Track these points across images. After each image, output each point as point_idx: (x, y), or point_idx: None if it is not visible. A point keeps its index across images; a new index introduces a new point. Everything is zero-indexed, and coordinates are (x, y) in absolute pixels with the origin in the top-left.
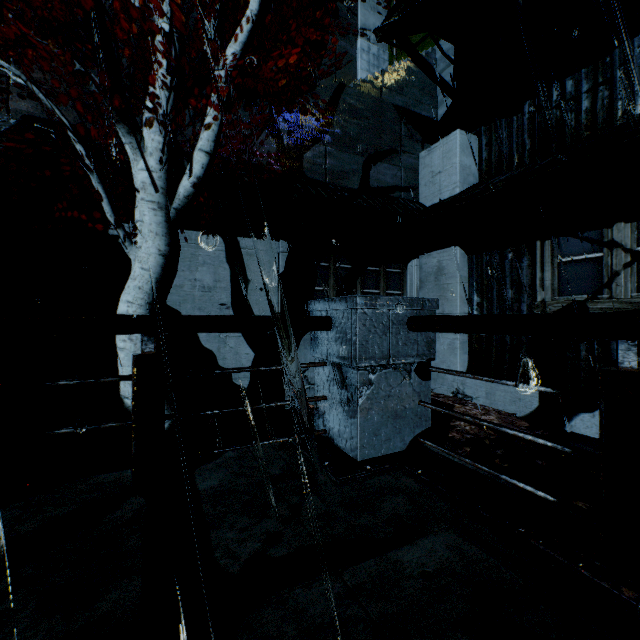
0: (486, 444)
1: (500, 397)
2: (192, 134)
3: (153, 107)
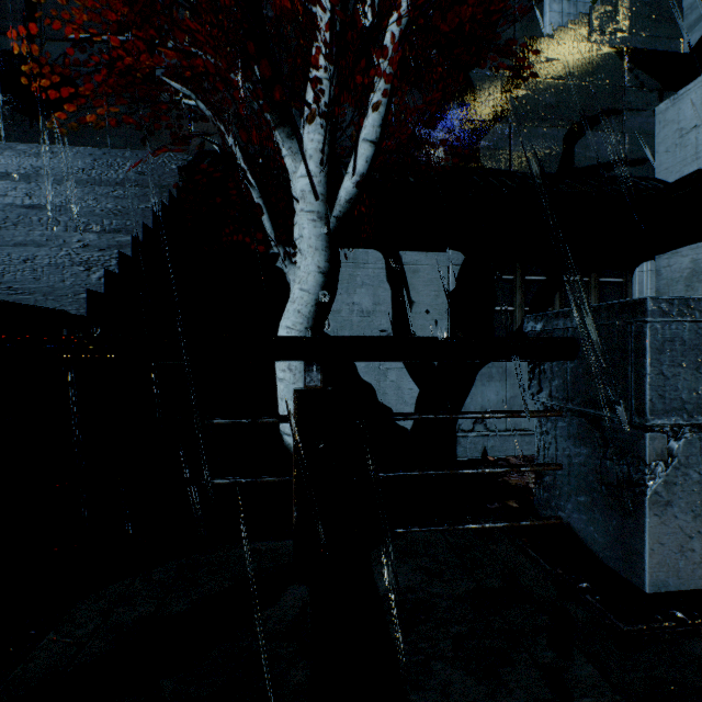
0: None
1: None
2: (350, 140)
3: (312, 103)
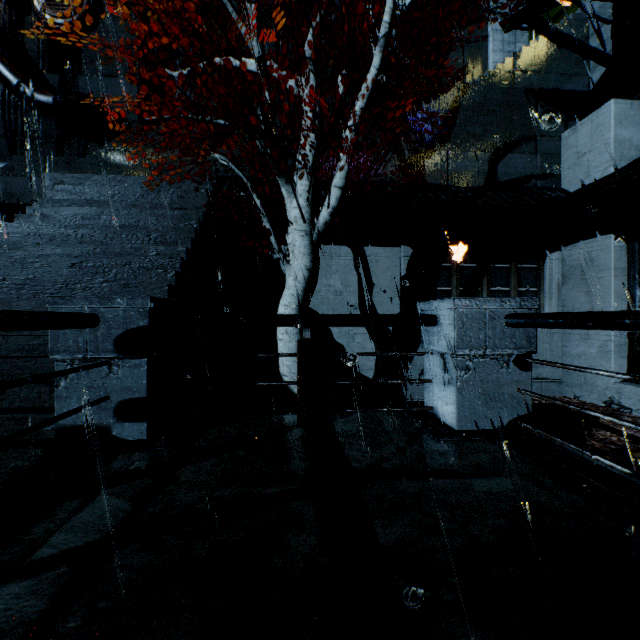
0: (635, 457)
1: None
2: (327, 165)
3: (302, 160)
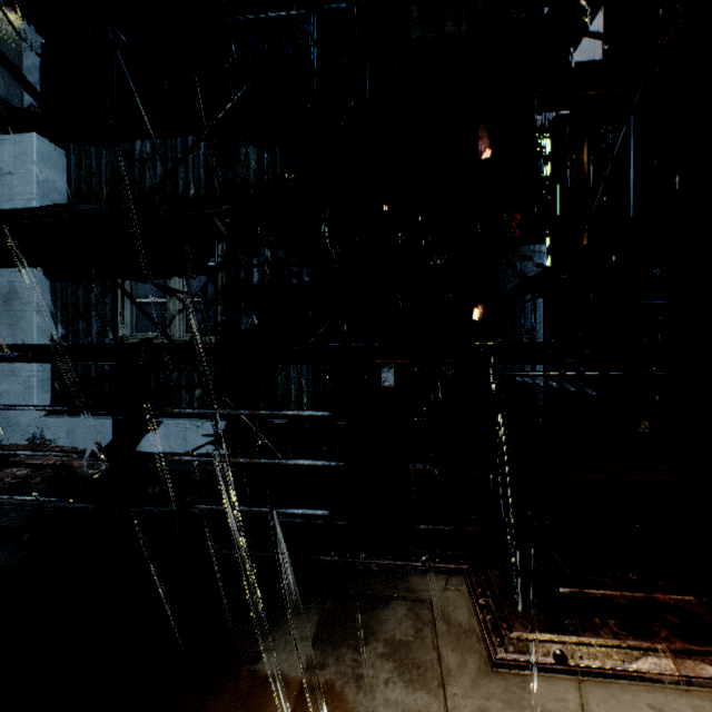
0: (34, 483)
1: (82, 434)
2: None
3: None
